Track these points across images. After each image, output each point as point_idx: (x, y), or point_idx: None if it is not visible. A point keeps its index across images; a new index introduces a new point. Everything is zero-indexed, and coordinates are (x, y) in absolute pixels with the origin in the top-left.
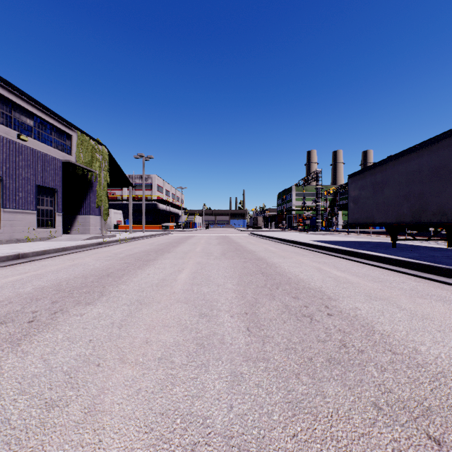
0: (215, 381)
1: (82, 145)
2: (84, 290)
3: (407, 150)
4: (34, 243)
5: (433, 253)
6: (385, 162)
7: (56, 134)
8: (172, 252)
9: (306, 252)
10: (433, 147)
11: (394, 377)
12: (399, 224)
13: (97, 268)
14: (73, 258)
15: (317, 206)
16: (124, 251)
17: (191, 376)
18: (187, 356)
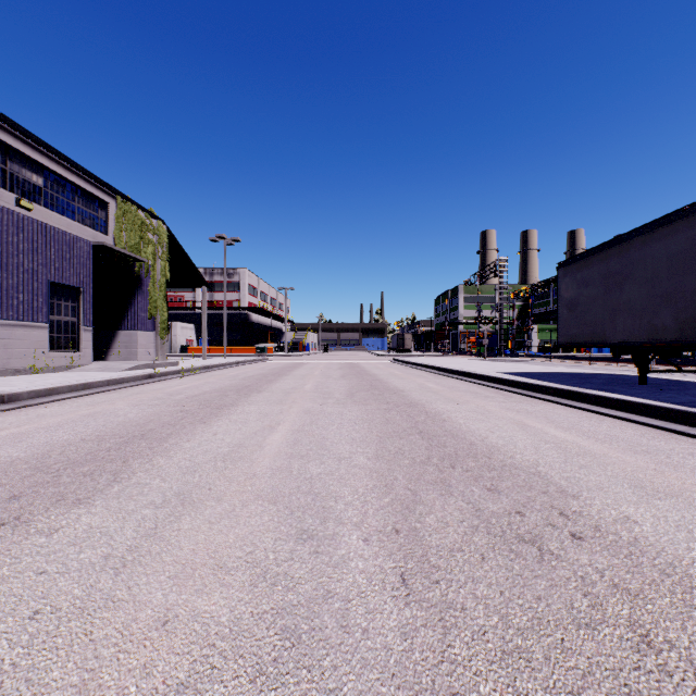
0: None
1: (124, 219)
2: (85, 469)
3: (669, 215)
4: (42, 375)
5: None
6: (628, 238)
7: (82, 200)
8: (265, 391)
9: (490, 392)
10: None
11: None
12: (654, 344)
13: (128, 420)
14: (96, 401)
15: (500, 316)
16: (186, 388)
17: None
18: (253, 678)
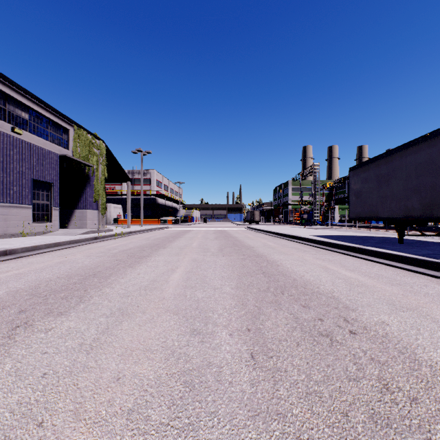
0: None
1: (79, 140)
2: (62, 295)
3: (416, 139)
4: (28, 238)
5: None
6: (392, 153)
7: (53, 128)
8: (168, 247)
9: (307, 248)
10: None
11: None
12: (407, 218)
13: (85, 265)
14: (63, 254)
15: (314, 200)
16: (119, 246)
17: None
18: (169, 406)
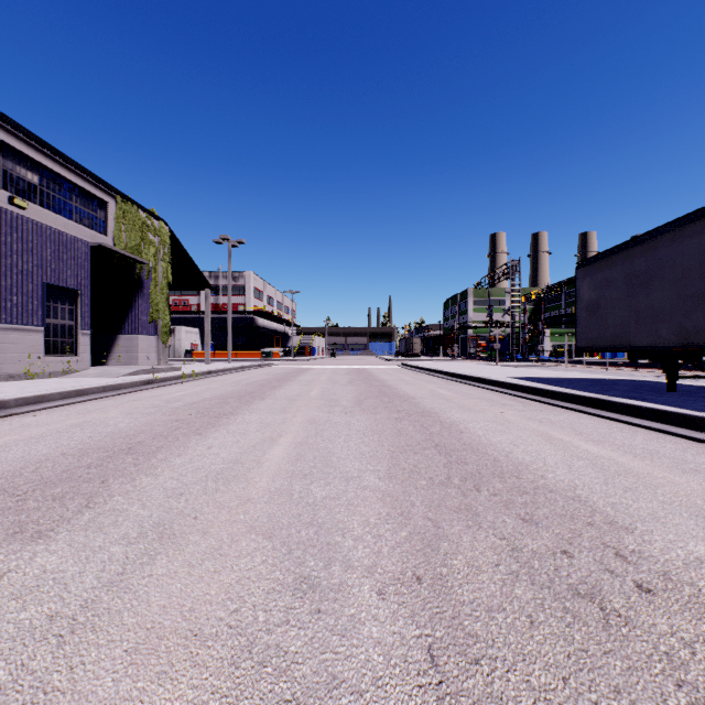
0: None
1: (125, 219)
2: (56, 490)
3: (702, 209)
4: (37, 381)
5: None
6: (655, 234)
7: (80, 199)
8: (268, 398)
9: (506, 399)
10: None
11: None
12: (685, 348)
13: (118, 431)
14: (88, 409)
15: (512, 320)
16: (186, 395)
17: None
18: None
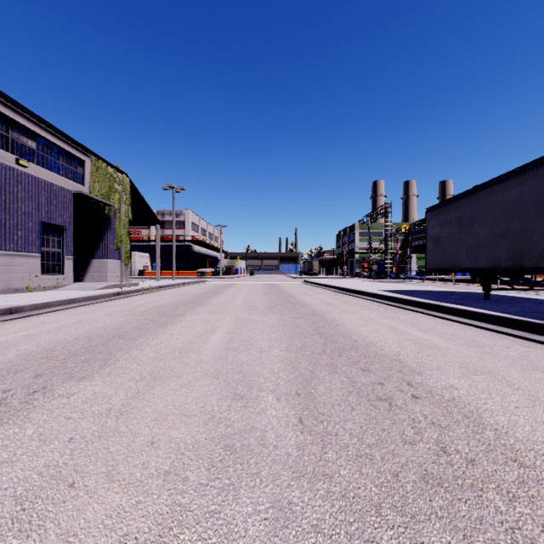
0: (248, 518)
1: (97, 173)
2: (83, 358)
3: (504, 175)
4: (36, 293)
5: (539, 308)
6: (476, 191)
7: (65, 159)
8: (206, 305)
9: (374, 305)
10: (539, 171)
11: (532, 513)
12: (493, 269)
13: (107, 325)
14: (80, 312)
15: (386, 248)
16: (147, 303)
17: (211, 507)
18: (208, 468)
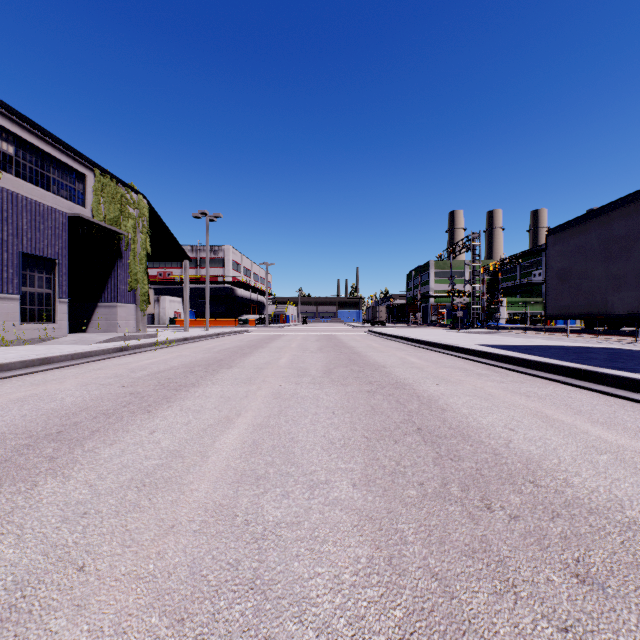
0: None
1: (103, 192)
2: None
3: None
4: (10, 348)
5: None
6: (637, 197)
7: (58, 171)
8: (236, 367)
9: (480, 368)
10: None
11: None
12: None
13: (60, 407)
14: (46, 379)
15: (473, 289)
16: (154, 363)
17: None
18: None
